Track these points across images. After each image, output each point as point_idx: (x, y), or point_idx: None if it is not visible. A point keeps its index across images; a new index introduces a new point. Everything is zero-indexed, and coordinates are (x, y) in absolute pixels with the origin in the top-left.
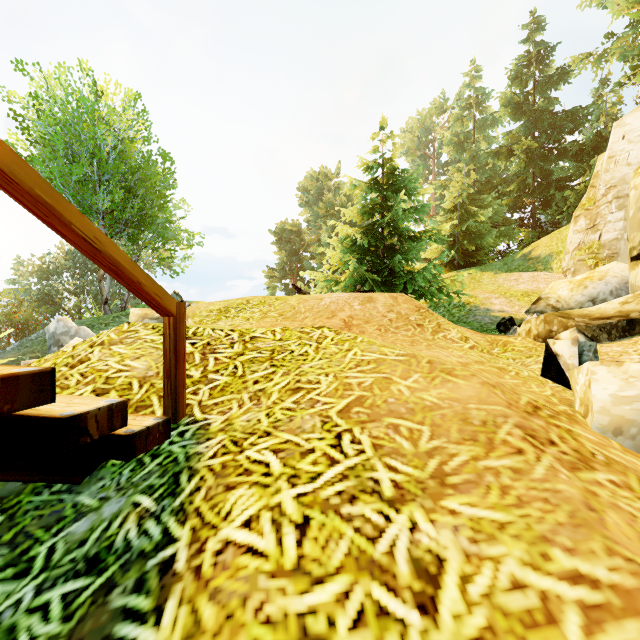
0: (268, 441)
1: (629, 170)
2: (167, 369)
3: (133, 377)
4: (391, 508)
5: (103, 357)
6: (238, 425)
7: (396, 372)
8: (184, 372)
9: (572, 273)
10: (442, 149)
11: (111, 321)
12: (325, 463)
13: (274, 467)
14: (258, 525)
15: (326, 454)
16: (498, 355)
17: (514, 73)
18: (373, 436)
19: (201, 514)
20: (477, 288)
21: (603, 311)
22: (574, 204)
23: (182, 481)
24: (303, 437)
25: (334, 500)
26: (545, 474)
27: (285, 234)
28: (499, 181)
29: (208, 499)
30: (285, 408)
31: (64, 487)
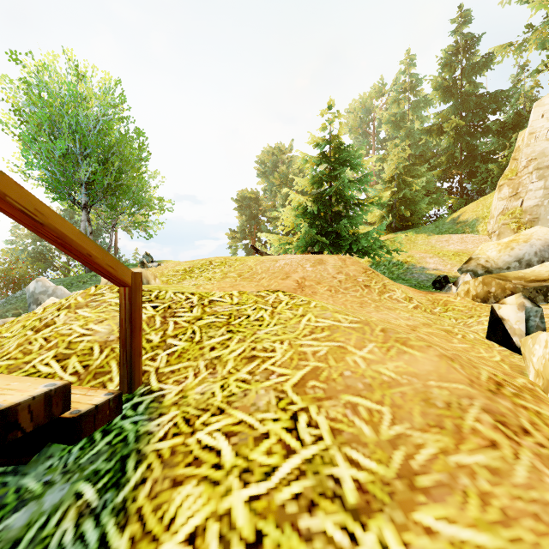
0: (221, 421)
1: (548, 144)
2: (123, 339)
3: (95, 341)
4: (356, 522)
5: (68, 321)
6: (192, 398)
7: (350, 341)
8: (140, 341)
9: (497, 235)
10: (381, 127)
11: (89, 279)
12: (280, 453)
13: (225, 456)
14: (203, 543)
15: (281, 440)
16: (440, 314)
17: (444, 61)
18: (331, 418)
19: (143, 518)
20: (412, 248)
21: (537, 273)
22: (497, 175)
23: (128, 468)
24: (257, 417)
25: (290, 507)
26: (528, 478)
27: (245, 201)
28: (431, 155)
29: (152, 497)
30: (240, 379)
31: (10, 467)
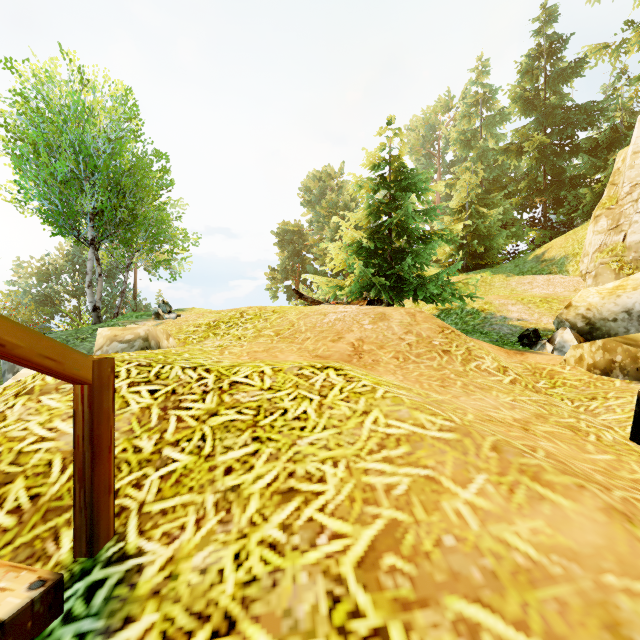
0: None
1: None
2: (79, 468)
3: (57, 451)
4: None
5: (24, 415)
6: (184, 582)
7: (445, 467)
8: (110, 468)
9: (593, 277)
10: (447, 147)
11: (89, 335)
12: None
13: None
14: None
15: None
16: (546, 391)
17: (524, 67)
18: None
19: None
20: (488, 292)
21: None
22: (589, 203)
23: None
24: None
25: None
26: None
27: (287, 235)
28: (508, 180)
29: None
30: (267, 542)
31: None
